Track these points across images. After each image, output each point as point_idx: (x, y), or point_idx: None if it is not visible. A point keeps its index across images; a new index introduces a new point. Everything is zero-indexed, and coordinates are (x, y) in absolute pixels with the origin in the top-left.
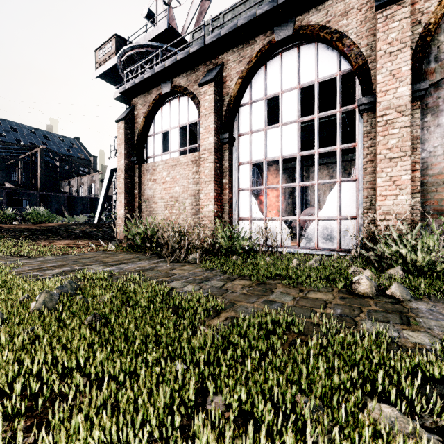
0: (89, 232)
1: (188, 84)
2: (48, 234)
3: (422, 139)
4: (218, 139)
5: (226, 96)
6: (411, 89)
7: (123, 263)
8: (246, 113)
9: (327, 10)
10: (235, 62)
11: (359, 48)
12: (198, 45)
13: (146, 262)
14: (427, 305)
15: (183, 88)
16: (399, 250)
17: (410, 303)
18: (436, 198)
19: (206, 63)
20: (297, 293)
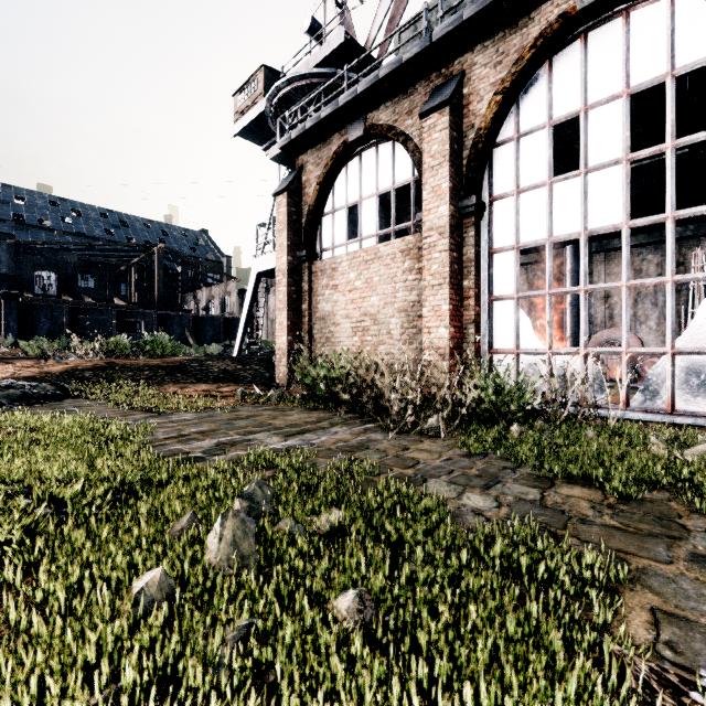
0: (233, 372)
1: (395, 119)
2: (176, 374)
3: None
4: (455, 208)
5: (469, 129)
6: None
7: (307, 432)
8: (508, 157)
9: None
10: (488, 66)
11: None
12: (419, 45)
13: (345, 430)
14: None
15: (386, 127)
16: None
17: None
18: None
19: (429, 77)
20: None
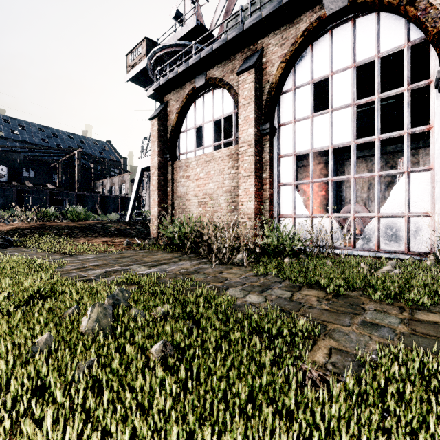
0: (124, 230)
1: (223, 74)
2: (86, 231)
3: None
4: (258, 130)
5: (266, 83)
6: None
7: (164, 264)
8: (289, 100)
9: None
10: (277, 46)
11: (438, 9)
12: (237, 31)
13: (187, 263)
14: None
15: (218, 79)
16: None
17: None
18: None
19: (243, 50)
20: (399, 313)
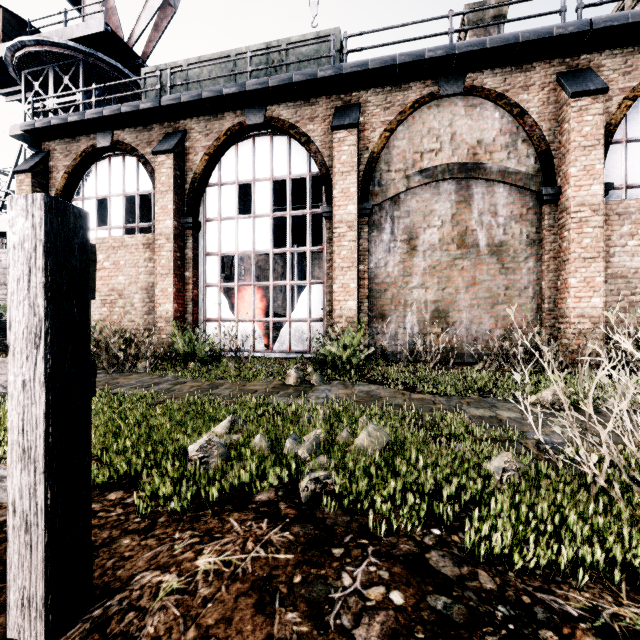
0: None
1: (138, 143)
2: None
3: (371, 251)
4: (178, 222)
5: (190, 171)
6: (360, 207)
7: None
8: (215, 195)
9: (297, 110)
10: (201, 134)
11: (323, 157)
12: (152, 103)
13: None
14: (328, 386)
15: (130, 147)
16: (331, 348)
17: (318, 386)
18: (380, 303)
19: (163, 124)
20: (238, 387)
